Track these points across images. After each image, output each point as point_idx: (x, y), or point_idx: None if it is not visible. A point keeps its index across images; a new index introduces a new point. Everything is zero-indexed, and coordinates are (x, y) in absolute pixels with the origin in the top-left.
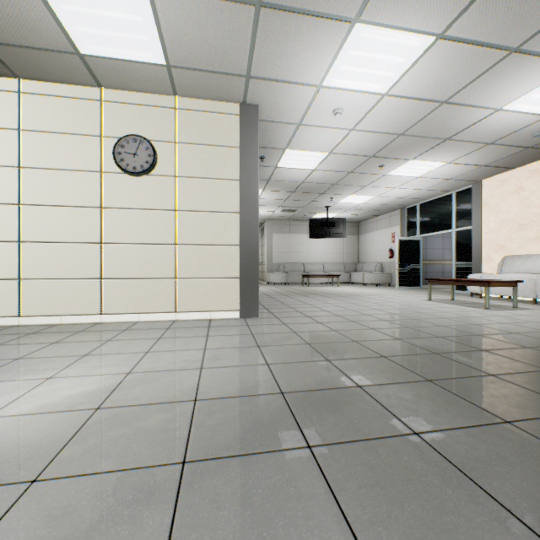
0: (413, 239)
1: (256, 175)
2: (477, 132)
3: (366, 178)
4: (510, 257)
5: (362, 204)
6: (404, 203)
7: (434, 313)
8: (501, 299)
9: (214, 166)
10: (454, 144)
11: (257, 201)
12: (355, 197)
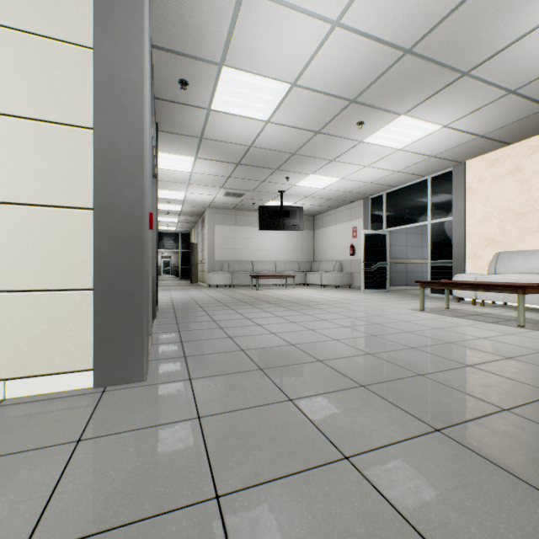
0: (379, 233)
1: (140, 45)
2: (510, 63)
3: (336, 146)
4: (507, 254)
5: (322, 190)
6: (369, 191)
7: (471, 342)
8: (497, 305)
9: None
10: (469, 87)
11: (142, 105)
12: (316, 179)
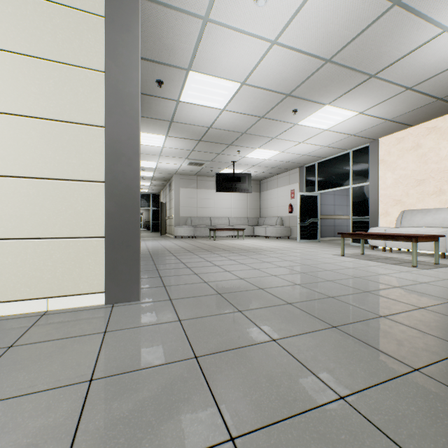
0: (312, 195)
1: (136, 68)
2: (406, 69)
3: (276, 127)
4: (410, 211)
5: (267, 160)
6: (304, 161)
7: (373, 277)
8: (402, 252)
9: (55, 39)
10: (376, 85)
11: (138, 110)
12: (262, 152)
